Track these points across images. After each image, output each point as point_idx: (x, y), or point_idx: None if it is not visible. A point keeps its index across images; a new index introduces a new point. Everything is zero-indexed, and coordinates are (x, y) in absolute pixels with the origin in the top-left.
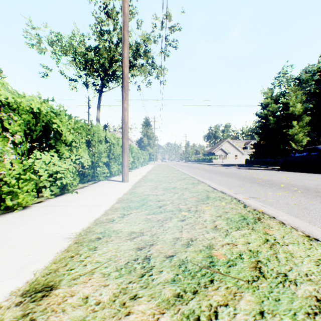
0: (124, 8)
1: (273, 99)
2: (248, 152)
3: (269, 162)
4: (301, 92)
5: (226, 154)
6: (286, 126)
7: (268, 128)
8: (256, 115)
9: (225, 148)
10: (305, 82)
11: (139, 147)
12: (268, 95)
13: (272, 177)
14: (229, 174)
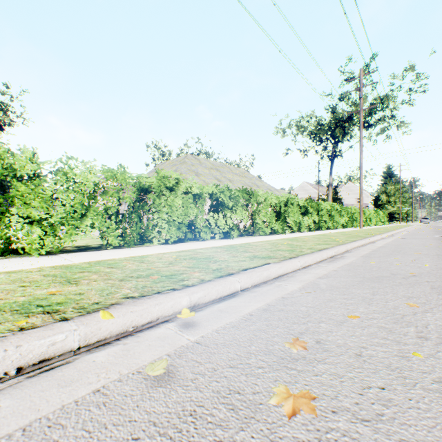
0: (360, 161)
1: None
2: None
3: None
4: None
5: None
6: None
7: None
8: None
9: None
10: None
11: (375, 206)
12: None
13: None
14: None
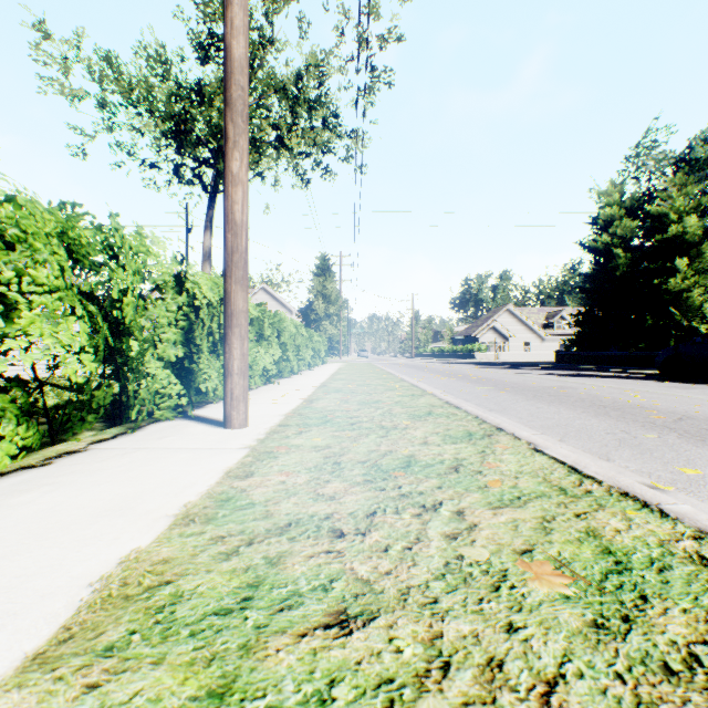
0: None
1: (623, 208)
2: (555, 336)
3: (617, 359)
4: (697, 187)
5: (505, 340)
6: (659, 270)
7: (612, 277)
8: (582, 245)
9: (503, 327)
10: (703, 166)
11: (306, 324)
12: (611, 199)
13: (678, 402)
14: (544, 391)
